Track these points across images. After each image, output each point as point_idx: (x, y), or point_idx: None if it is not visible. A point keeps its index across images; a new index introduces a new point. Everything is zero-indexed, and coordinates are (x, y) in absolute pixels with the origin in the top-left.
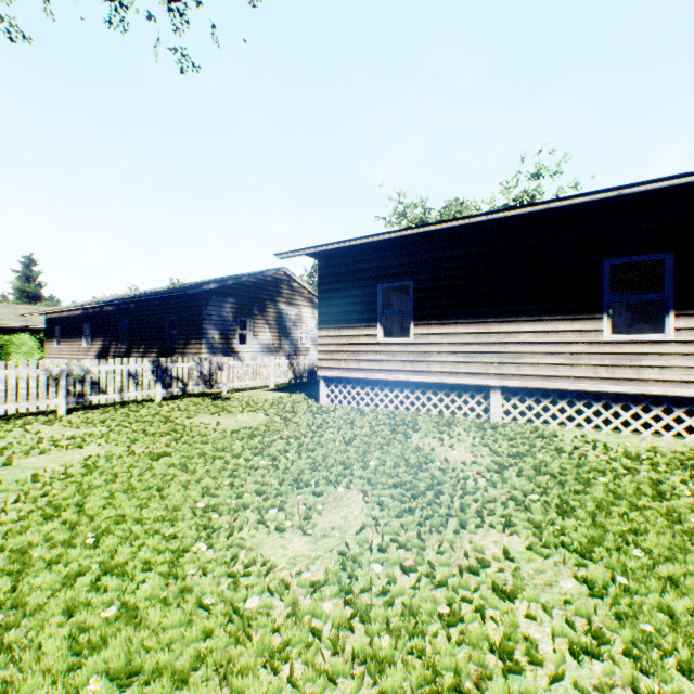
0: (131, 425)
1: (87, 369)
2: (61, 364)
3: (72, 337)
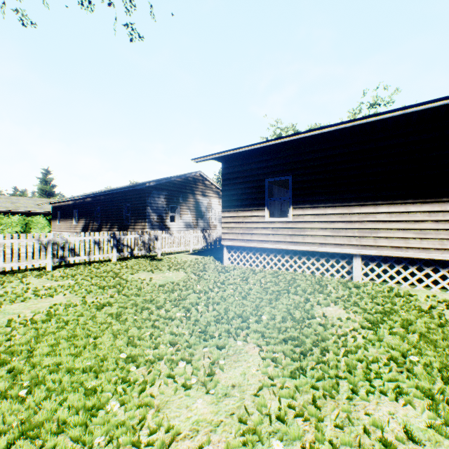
0: (91, 279)
1: (66, 239)
2: (48, 236)
3: (67, 218)
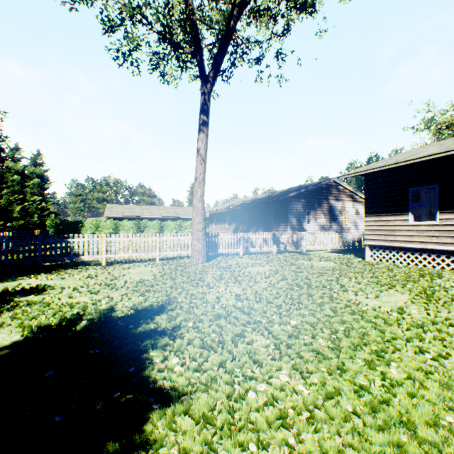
0: (273, 261)
1: (248, 236)
2: (240, 234)
3: (221, 222)
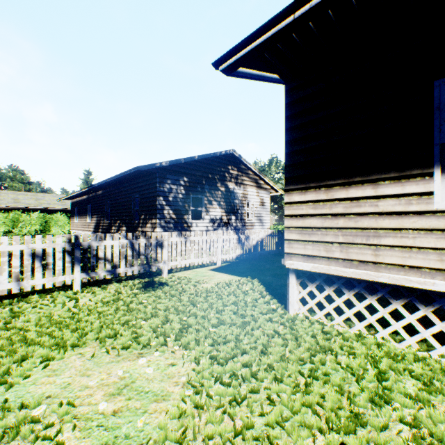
0: None
1: None
2: None
3: (82, 215)
